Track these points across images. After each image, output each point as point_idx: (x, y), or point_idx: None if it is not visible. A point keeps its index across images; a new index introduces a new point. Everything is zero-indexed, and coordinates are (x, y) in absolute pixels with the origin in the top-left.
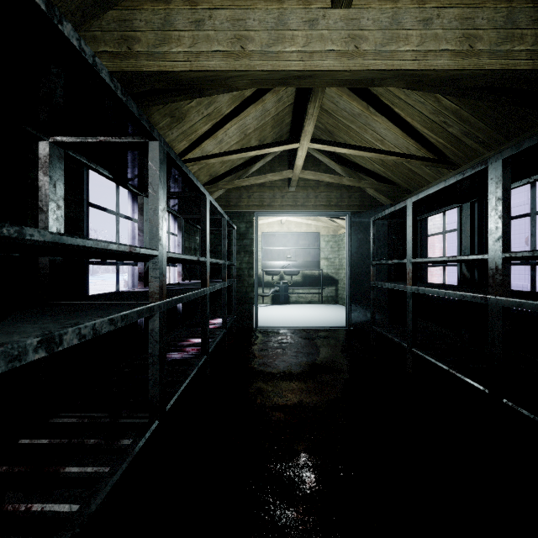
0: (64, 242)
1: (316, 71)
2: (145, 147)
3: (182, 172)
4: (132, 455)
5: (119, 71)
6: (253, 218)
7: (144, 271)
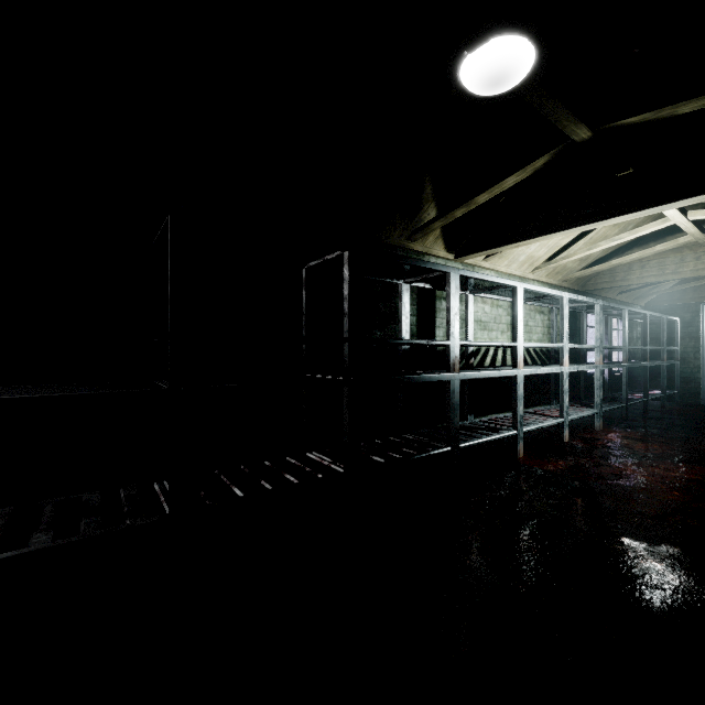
0: (610, 347)
1: (700, 276)
2: (619, 310)
3: (633, 311)
4: (619, 406)
5: (610, 287)
6: (699, 308)
7: (607, 353)
